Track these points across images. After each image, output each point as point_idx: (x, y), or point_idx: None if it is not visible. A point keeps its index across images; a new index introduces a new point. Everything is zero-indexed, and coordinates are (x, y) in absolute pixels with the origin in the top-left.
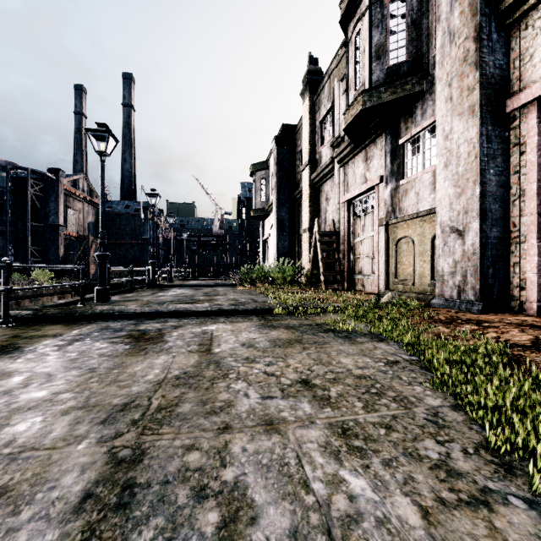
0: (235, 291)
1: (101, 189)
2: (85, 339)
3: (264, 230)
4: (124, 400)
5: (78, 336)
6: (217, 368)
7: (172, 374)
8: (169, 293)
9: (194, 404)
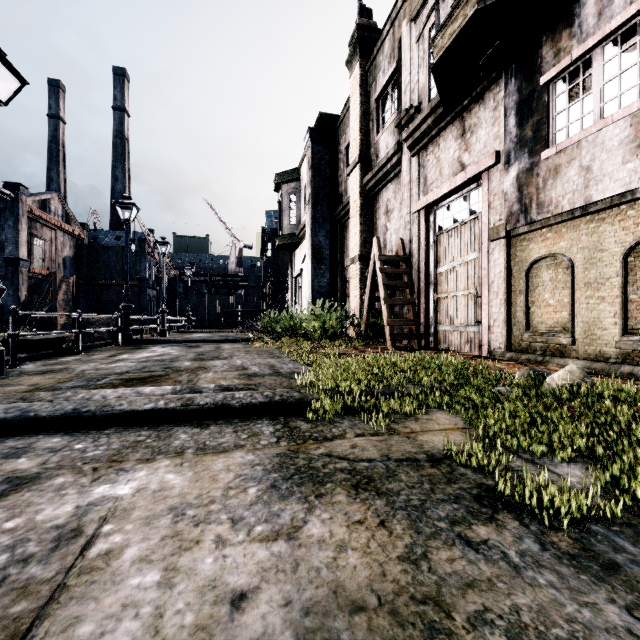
0: (248, 349)
1: None
2: None
3: (293, 265)
4: None
5: None
6: None
7: None
8: (139, 355)
9: None
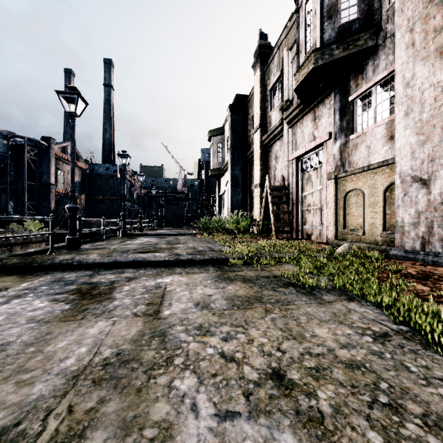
0: (194, 239)
1: (71, 147)
2: (28, 295)
3: (220, 187)
4: (7, 418)
5: (23, 290)
6: (161, 344)
7: (99, 357)
8: (136, 242)
9: (110, 433)
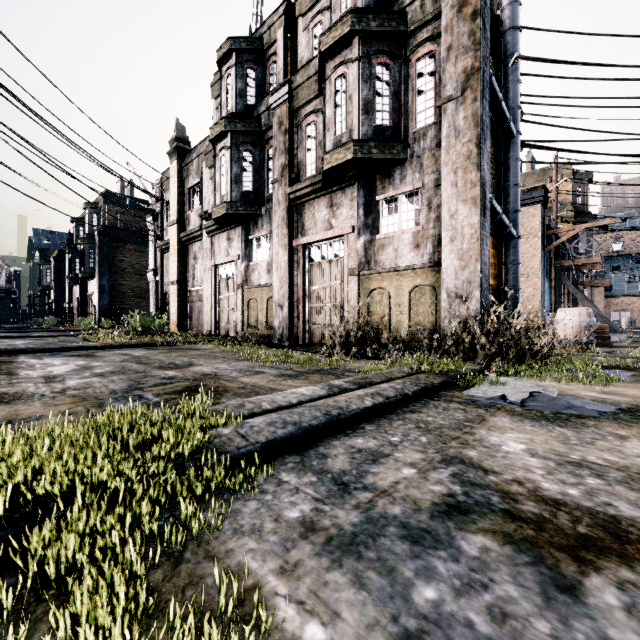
0: None
1: None
2: None
3: (50, 296)
4: None
5: None
6: None
7: None
8: None
9: None
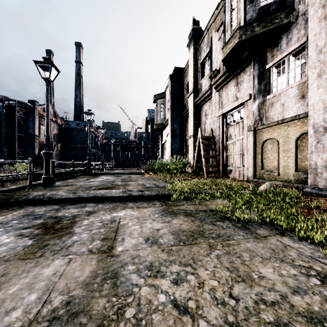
0: (143, 177)
1: (46, 105)
2: None
3: (162, 137)
4: None
5: None
6: (113, 289)
7: (48, 308)
8: (98, 179)
9: None
